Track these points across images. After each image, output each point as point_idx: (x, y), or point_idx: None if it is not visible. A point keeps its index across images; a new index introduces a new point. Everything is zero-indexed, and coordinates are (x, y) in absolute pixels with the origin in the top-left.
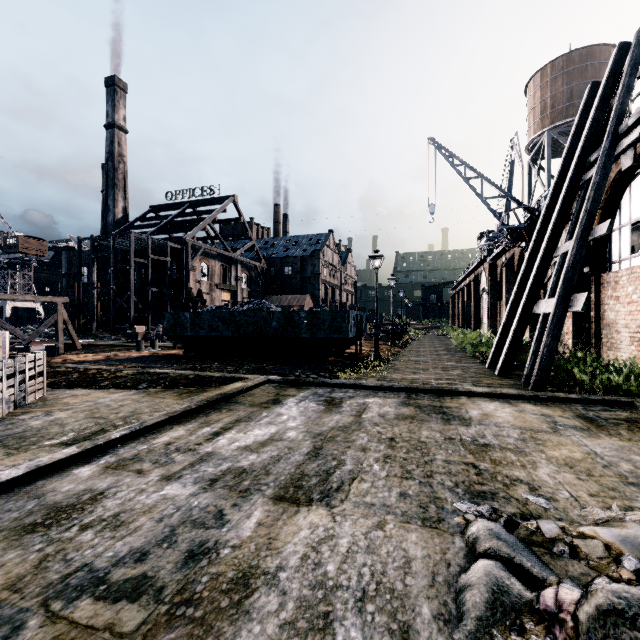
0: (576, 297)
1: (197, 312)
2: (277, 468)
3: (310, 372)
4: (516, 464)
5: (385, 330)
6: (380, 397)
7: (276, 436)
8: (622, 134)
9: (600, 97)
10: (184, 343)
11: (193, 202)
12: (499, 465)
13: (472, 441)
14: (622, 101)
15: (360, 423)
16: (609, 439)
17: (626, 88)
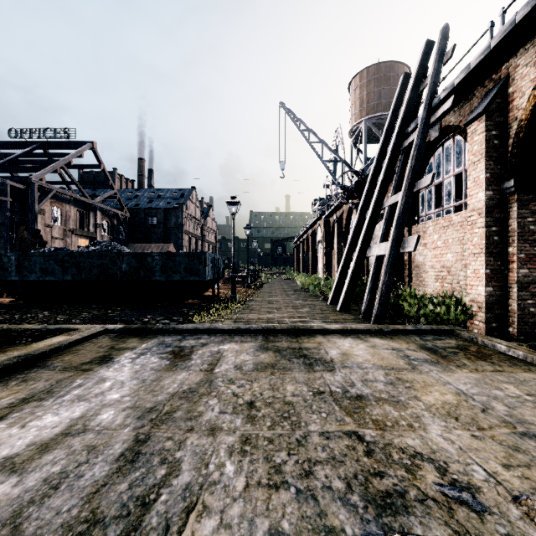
0: (407, 240)
1: (25, 253)
2: (43, 513)
3: (162, 317)
4: (402, 424)
5: (241, 275)
6: (237, 342)
7: (78, 424)
8: (435, 107)
9: (414, 81)
10: (8, 290)
11: (44, 143)
12: (385, 430)
13: (343, 393)
14: (434, 81)
15: (211, 382)
16: (461, 372)
17: (436, 71)
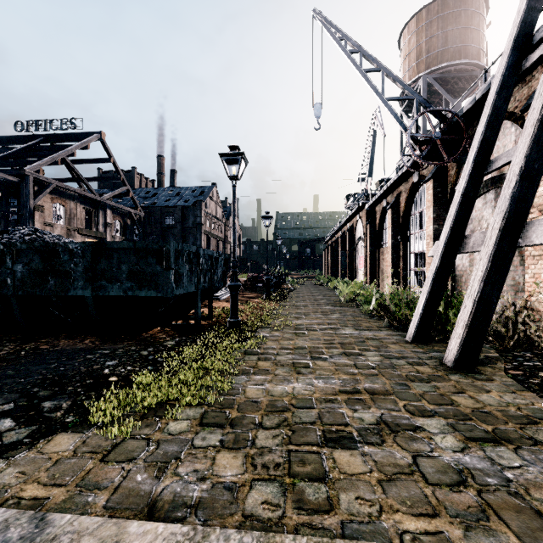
0: None
1: None
2: None
3: (9, 403)
4: None
5: (262, 280)
6: None
7: None
8: None
9: None
10: None
11: (50, 136)
12: None
13: None
14: None
15: None
16: None
17: None
